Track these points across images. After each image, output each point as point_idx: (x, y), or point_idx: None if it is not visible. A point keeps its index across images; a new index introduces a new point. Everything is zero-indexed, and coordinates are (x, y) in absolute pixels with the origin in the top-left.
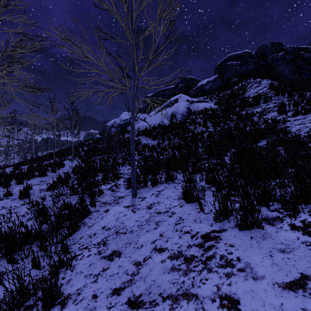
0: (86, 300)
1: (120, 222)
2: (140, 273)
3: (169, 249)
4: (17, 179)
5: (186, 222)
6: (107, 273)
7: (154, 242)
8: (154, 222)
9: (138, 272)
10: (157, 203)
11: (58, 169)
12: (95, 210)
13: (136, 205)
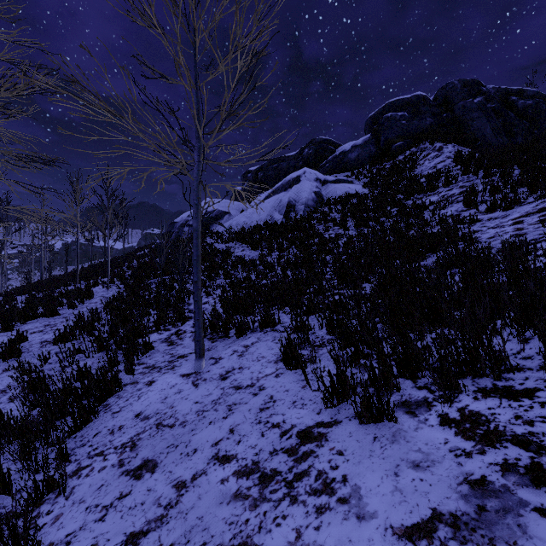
0: None
1: (168, 406)
2: (180, 504)
3: (240, 457)
4: (3, 322)
5: (279, 406)
6: (126, 503)
7: (218, 443)
8: (226, 405)
9: (178, 502)
10: (238, 369)
11: (80, 302)
12: (132, 380)
13: (202, 373)
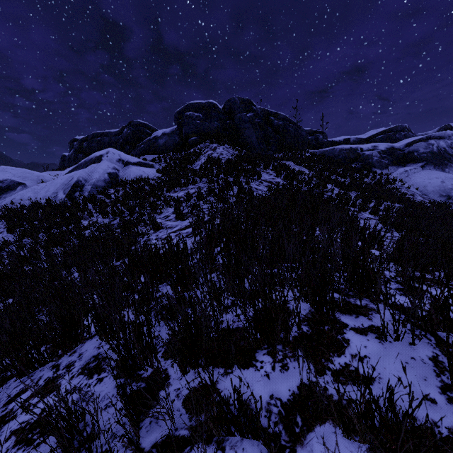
0: None
1: None
2: None
3: None
4: None
5: None
6: None
7: None
8: None
9: None
10: None
11: None
12: None
13: None
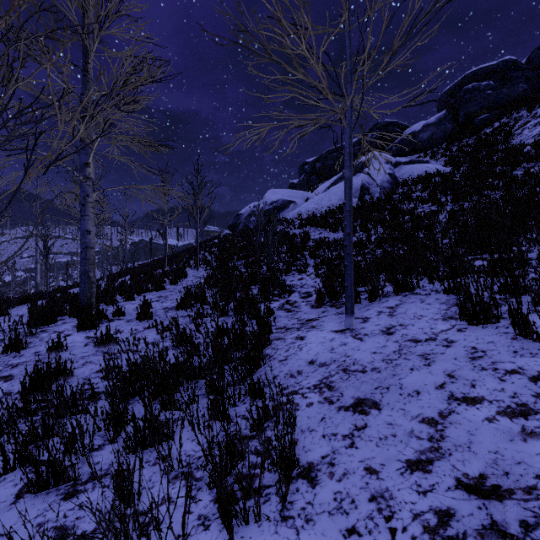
0: (355, 475)
1: (342, 355)
2: (448, 438)
3: (491, 399)
4: (126, 292)
5: (496, 355)
6: (370, 434)
7: (443, 386)
8: (416, 355)
9: (443, 436)
10: (399, 326)
11: (178, 280)
12: (274, 337)
13: (356, 329)
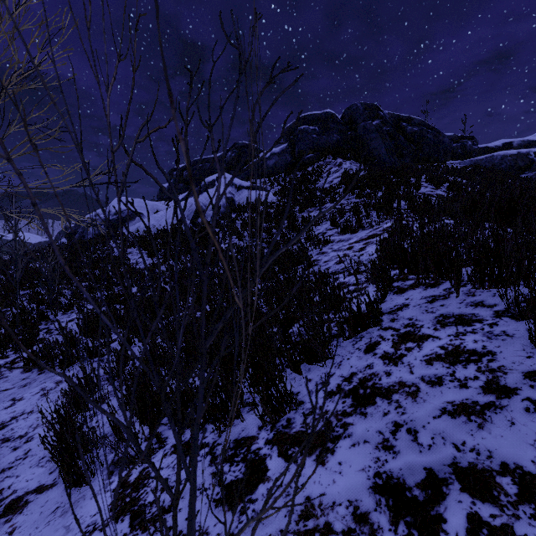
0: None
1: None
2: None
3: None
4: None
5: (24, 464)
6: None
7: None
8: None
9: None
10: (27, 413)
11: None
12: None
13: None
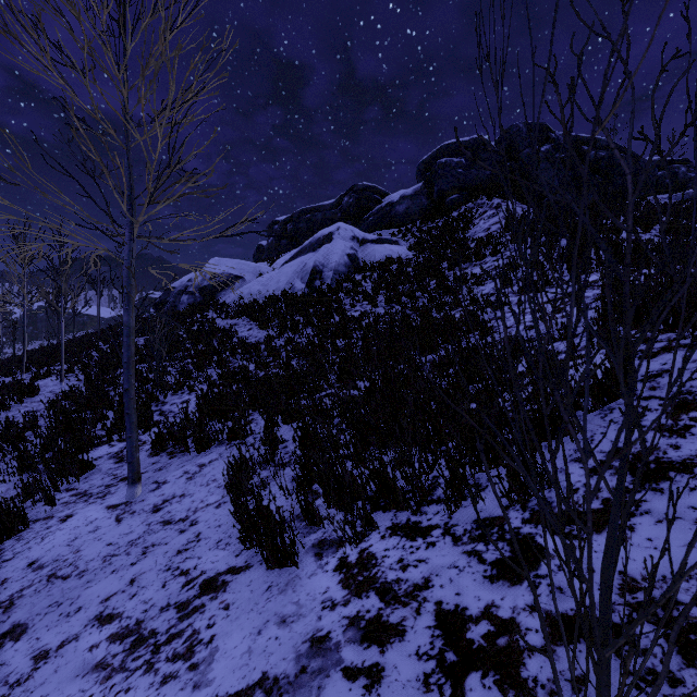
0: None
1: (74, 549)
2: (31, 680)
3: (125, 616)
4: None
5: (201, 546)
6: None
7: (109, 599)
8: (143, 547)
9: (29, 678)
10: (179, 497)
11: (18, 401)
12: (48, 514)
13: (133, 503)
